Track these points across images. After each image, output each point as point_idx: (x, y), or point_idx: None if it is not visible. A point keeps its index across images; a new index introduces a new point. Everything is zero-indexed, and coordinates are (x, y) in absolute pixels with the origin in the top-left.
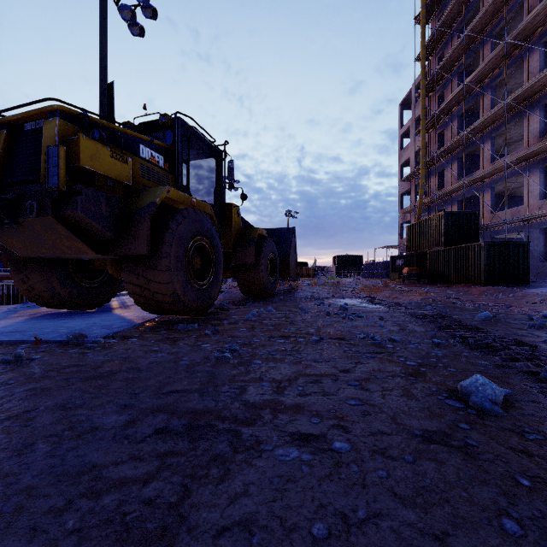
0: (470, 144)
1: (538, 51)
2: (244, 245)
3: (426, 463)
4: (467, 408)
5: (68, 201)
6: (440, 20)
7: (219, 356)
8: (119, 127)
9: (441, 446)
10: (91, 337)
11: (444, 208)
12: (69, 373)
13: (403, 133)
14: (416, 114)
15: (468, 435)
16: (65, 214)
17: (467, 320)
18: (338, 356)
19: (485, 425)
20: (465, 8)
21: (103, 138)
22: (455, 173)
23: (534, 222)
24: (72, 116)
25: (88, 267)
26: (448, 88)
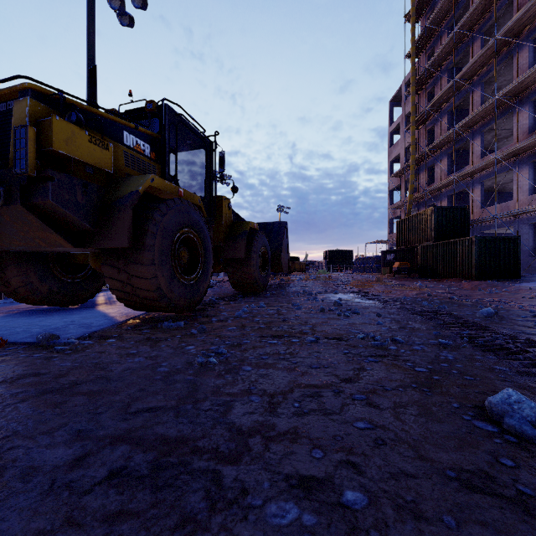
0: (459, 140)
1: (527, 48)
2: (235, 239)
3: (475, 529)
4: (503, 434)
5: (39, 187)
6: (430, 18)
7: (203, 362)
8: (100, 112)
9: (487, 497)
10: (64, 337)
11: (434, 203)
12: (24, 385)
13: (393, 130)
14: (406, 110)
15: (517, 477)
16: (35, 202)
17: (469, 316)
18: (338, 361)
19: (534, 460)
20: (454, 6)
21: (81, 121)
22: (444, 169)
23: (523, 217)
24: (45, 97)
25: (70, 261)
26: (437, 85)
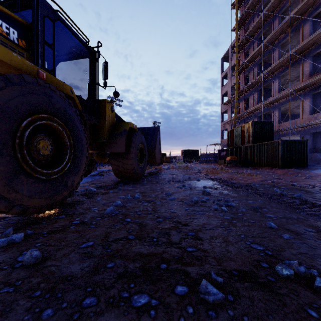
0: (265, 82)
1: (308, 23)
2: (117, 136)
3: None
4: None
5: None
6: (247, 5)
7: None
8: None
9: None
10: None
11: (249, 120)
12: None
13: (223, 76)
14: (231, 64)
15: None
16: None
17: None
18: None
19: None
20: None
21: None
22: (257, 99)
23: (306, 129)
24: None
25: None
26: (251, 48)
